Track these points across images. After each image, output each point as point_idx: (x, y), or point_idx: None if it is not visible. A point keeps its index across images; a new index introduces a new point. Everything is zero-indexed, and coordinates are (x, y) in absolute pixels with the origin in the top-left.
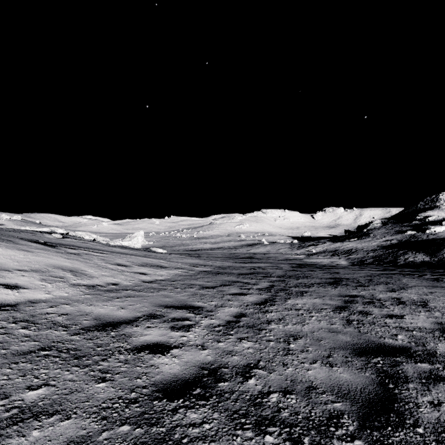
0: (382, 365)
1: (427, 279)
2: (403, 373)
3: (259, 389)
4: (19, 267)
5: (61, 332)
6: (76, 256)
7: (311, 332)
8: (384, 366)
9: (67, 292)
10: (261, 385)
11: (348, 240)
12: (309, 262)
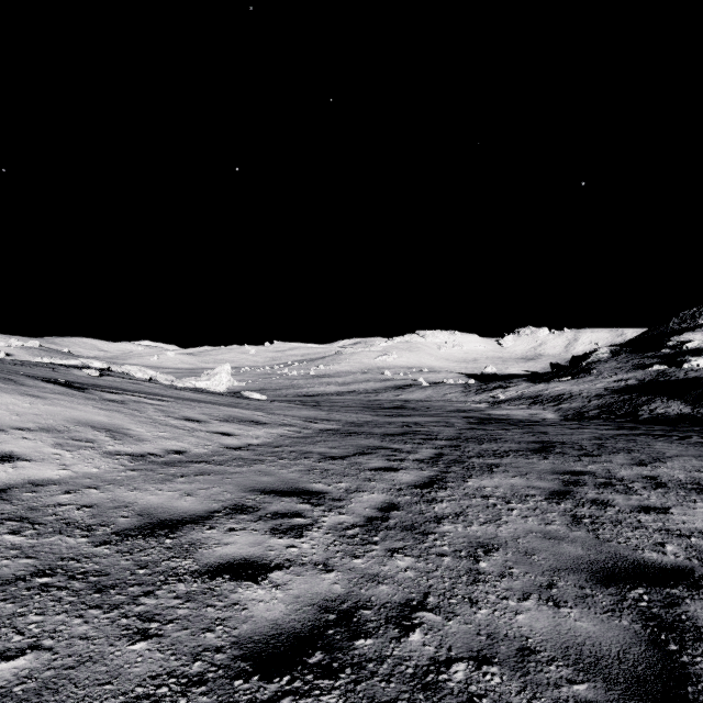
0: (649, 604)
1: (694, 444)
2: (690, 621)
3: (430, 654)
4: (19, 423)
5: (78, 540)
6: (117, 406)
7: (513, 539)
8: (652, 605)
9: (98, 466)
10: (434, 645)
11: (557, 379)
12: (496, 415)
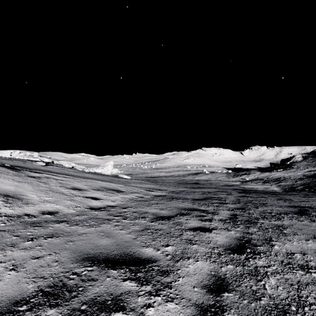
0: None
1: None
2: None
3: None
4: None
5: None
6: (32, 180)
7: None
8: None
9: None
10: None
11: (275, 170)
12: (247, 188)
